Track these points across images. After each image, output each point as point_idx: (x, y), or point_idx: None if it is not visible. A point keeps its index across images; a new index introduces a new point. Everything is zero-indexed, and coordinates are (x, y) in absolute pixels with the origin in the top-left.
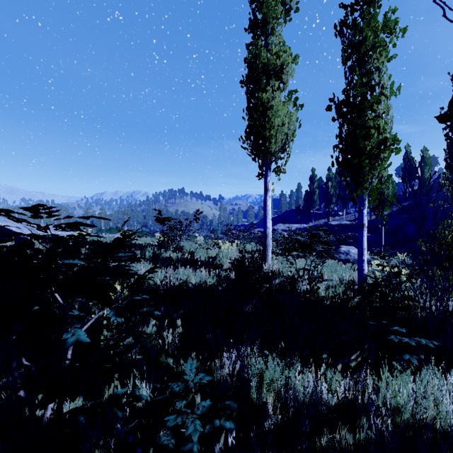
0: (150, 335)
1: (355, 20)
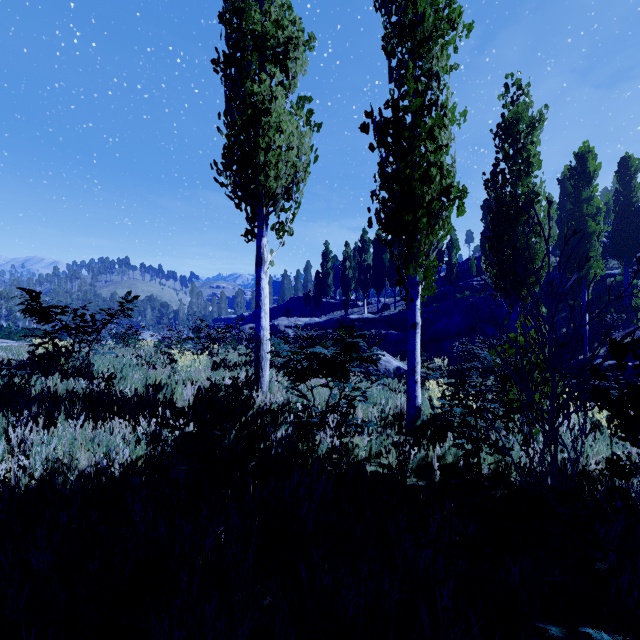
0: None
1: None
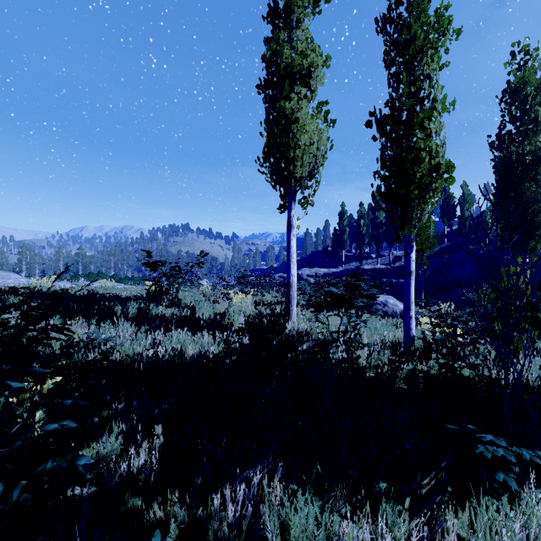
0: (111, 452)
1: (400, 15)
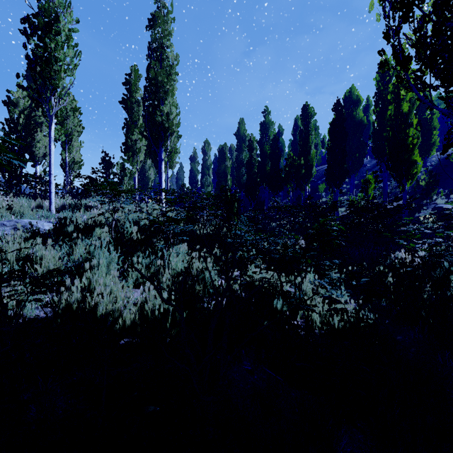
0: None
1: None
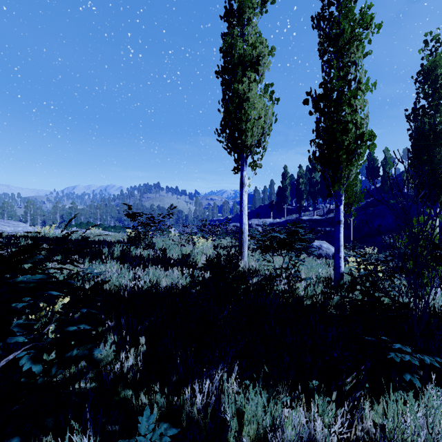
0: (106, 356)
1: (332, 14)
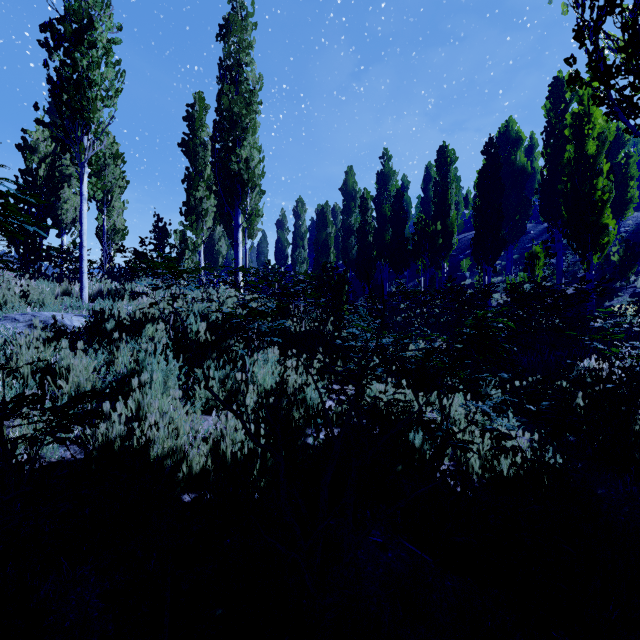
0: None
1: None
